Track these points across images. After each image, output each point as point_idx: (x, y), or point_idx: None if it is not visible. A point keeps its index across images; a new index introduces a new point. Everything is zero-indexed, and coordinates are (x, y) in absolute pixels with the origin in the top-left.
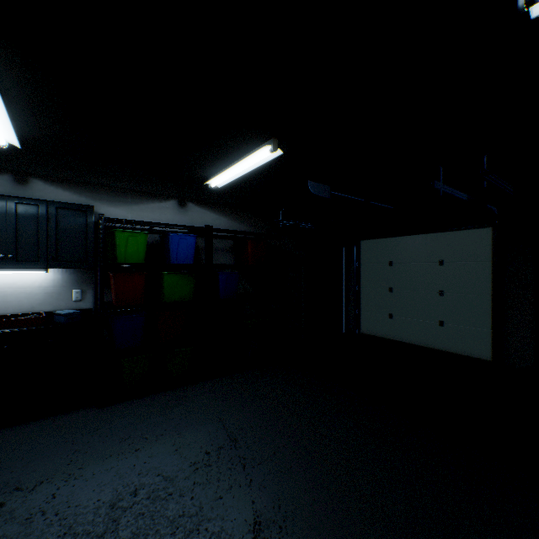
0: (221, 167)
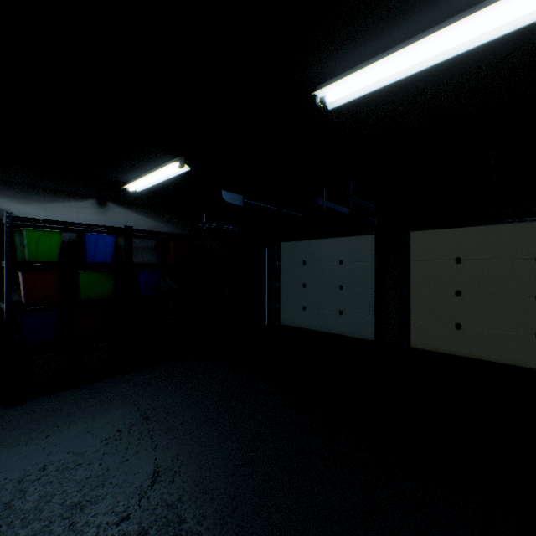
0: (137, 174)
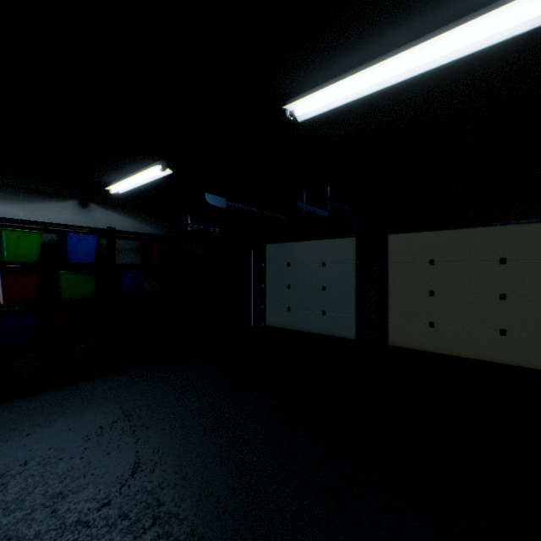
0: (120, 176)
